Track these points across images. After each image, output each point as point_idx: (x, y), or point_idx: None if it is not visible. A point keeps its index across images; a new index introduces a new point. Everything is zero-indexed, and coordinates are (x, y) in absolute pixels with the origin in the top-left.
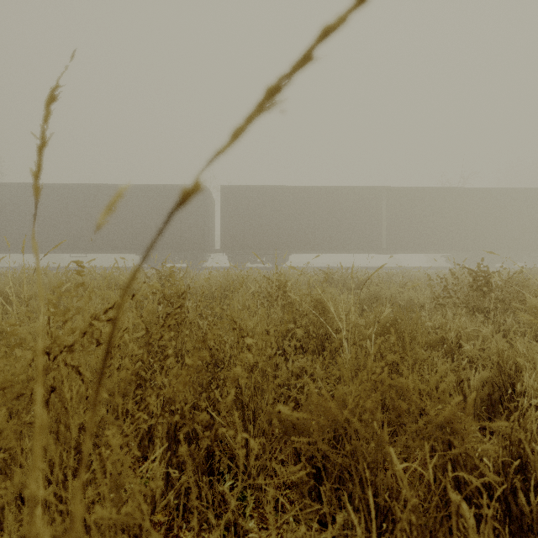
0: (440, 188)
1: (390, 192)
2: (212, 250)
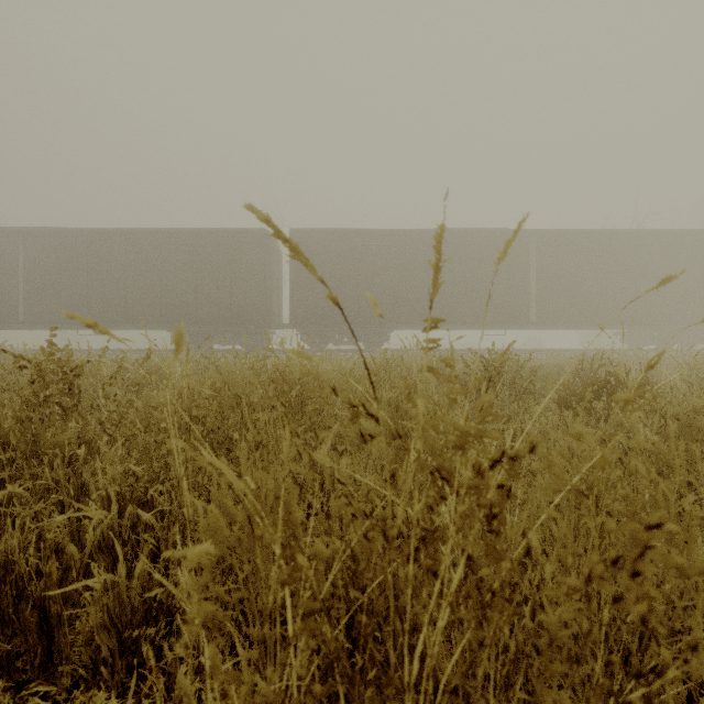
0: (617, 231)
1: (542, 238)
2: (277, 324)
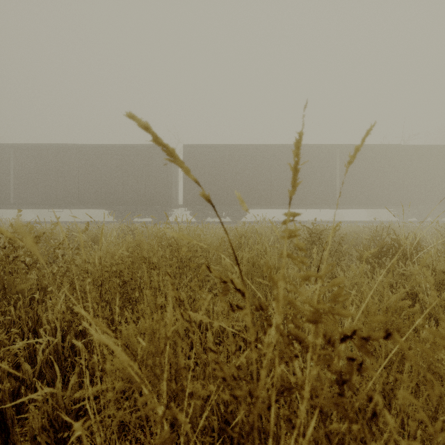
0: (391, 146)
1: (343, 150)
2: (175, 205)
